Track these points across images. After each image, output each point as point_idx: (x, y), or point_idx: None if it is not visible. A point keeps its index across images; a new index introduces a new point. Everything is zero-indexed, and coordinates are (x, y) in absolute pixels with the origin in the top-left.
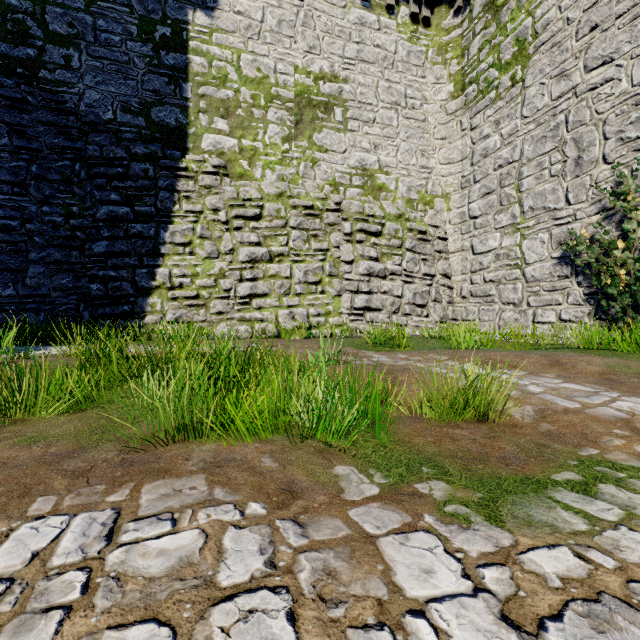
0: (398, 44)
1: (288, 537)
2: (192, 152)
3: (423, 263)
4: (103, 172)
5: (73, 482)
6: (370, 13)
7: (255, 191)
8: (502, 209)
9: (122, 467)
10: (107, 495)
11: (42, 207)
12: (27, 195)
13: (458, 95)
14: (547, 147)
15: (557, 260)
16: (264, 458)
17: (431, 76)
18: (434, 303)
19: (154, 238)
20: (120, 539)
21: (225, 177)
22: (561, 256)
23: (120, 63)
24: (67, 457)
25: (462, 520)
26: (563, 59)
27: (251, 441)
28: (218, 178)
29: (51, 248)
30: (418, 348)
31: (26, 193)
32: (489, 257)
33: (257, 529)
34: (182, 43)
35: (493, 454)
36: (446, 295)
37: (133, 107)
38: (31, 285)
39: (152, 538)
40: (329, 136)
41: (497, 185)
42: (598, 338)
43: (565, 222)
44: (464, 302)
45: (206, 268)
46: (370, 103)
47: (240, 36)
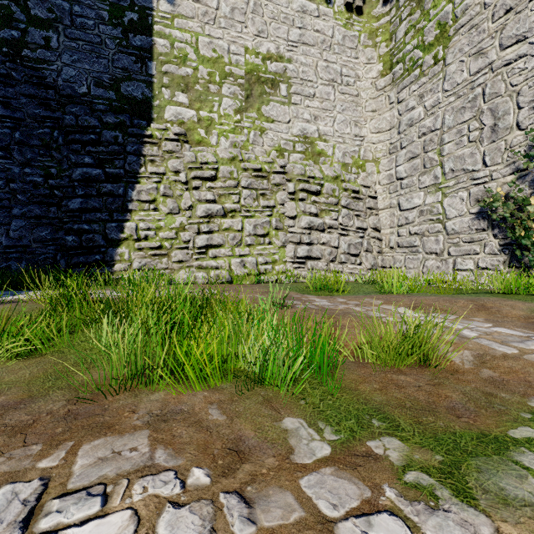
0: (335, 29)
1: (232, 522)
2: (156, 122)
3: (356, 218)
4: (78, 138)
5: (9, 441)
6: (311, 2)
7: (211, 156)
8: (425, 171)
9: (65, 421)
10: (40, 459)
11: (24, 169)
12: (11, 158)
13: (386, 73)
14: (466, 116)
15: (475, 215)
16: (212, 409)
17: (363, 57)
18: (366, 253)
19: (123, 196)
20: (37, 526)
21: (185, 143)
22: (478, 212)
23: (93, 44)
24: (12, 408)
25: (428, 495)
26: (480, 39)
27: (200, 389)
28: (179, 144)
29: (32, 205)
30: (354, 292)
31: (10, 156)
32: (414, 213)
33: (198, 507)
34: (148, 27)
35: (441, 403)
36: (376, 246)
37: (105, 82)
38: (14, 237)
39: (75, 524)
40: (275, 108)
41: (421, 150)
42: (516, 284)
43: (482, 182)
44: (392, 252)
45: (168, 222)
46: (311, 80)
47: (198, 21)
